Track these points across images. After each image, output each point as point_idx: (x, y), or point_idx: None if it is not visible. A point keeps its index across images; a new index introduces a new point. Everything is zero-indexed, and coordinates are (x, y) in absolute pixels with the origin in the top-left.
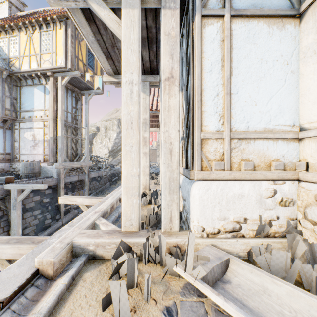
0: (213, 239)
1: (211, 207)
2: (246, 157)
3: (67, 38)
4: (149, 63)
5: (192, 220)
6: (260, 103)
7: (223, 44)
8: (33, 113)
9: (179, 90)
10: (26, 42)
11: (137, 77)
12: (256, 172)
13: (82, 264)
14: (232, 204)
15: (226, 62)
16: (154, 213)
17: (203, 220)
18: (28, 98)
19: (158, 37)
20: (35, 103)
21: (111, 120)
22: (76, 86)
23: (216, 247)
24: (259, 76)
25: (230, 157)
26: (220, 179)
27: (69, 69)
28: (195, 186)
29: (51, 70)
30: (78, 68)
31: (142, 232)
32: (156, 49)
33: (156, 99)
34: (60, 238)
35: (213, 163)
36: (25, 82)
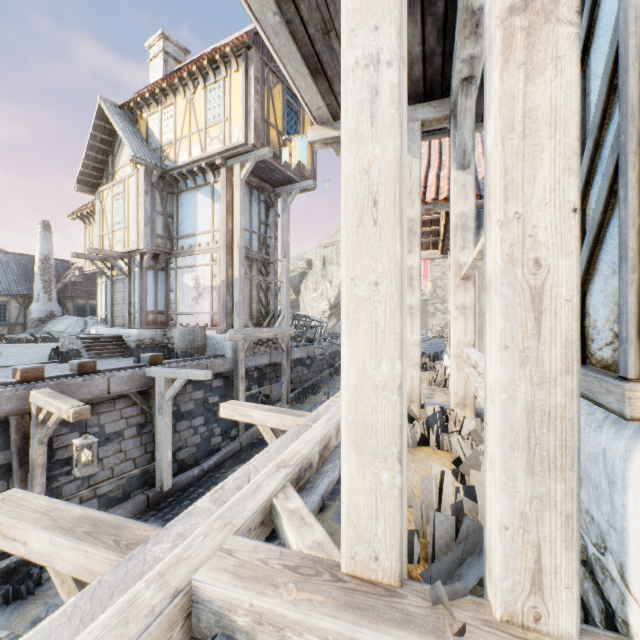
0: None
1: None
2: None
3: (248, 87)
4: (423, 62)
5: None
6: None
7: None
8: (196, 239)
9: (575, 37)
10: (184, 112)
11: (396, 36)
12: None
13: None
14: None
15: None
16: (442, 490)
17: None
18: (188, 213)
19: None
20: (199, 220)
21: (333, 244)
22: (266, 181)
23: None
24: None
25: None
26: None
27: (252, 145)
28: None
29: (222, 155)
30: (267, 141)
31: (413, 598)
32: (445, 7)
33: (435, 175)
34: (164, 559)
35: None
36: (184, 184)
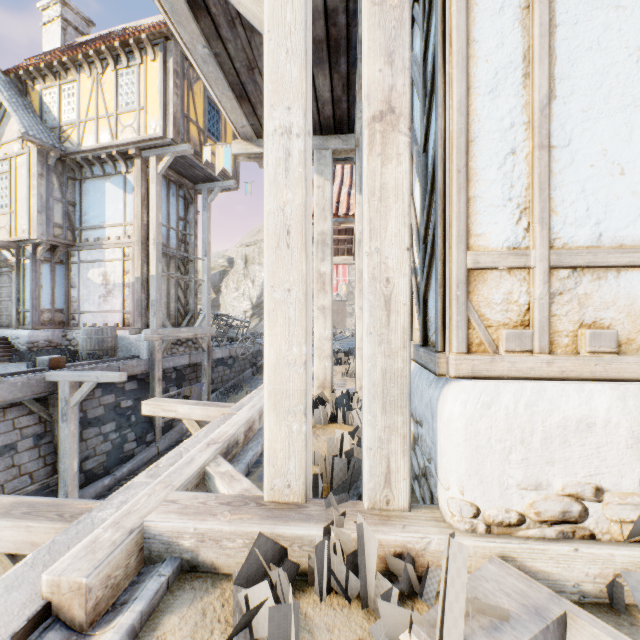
0: (505, 542)
1: (500, 453)
2: (595, 317)
3: (166, 79)
4: (332, 105)
5: (444, 482)
6: (635, 169)
7: (527, 16)
8: (104, 232)
9: (408, 144)
10: (90, 92)
11: (303, 117)
12: (626, 357)
13: (162, 589)
14: (560, 447)
15: (536, 63)
16: (343, 448)
17: (477, 486)
18: (95, 203)
19: (353, 37)
20: (108, 211)
21: (256, 243)
22: (185, 176)
23: (515, 563)
24: (633, 95)
25: (549, 317)
26: (521, 375)
27: (171, 139)
28: (454, 394)
29: (136, 145)
30: (187, 137)
31: (314, 507)
32: (347, 69)
33: (346, 192)
34: (116, 513)
35: (502, 334)
36: (89, 171)
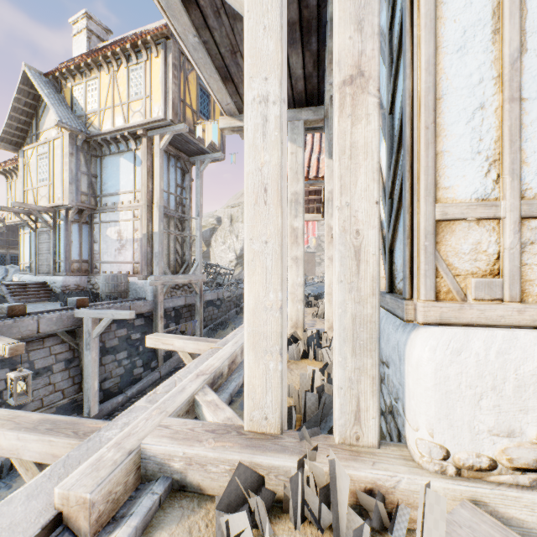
0: (476, 487)
1: (470, 399)
2: None
3: (166, 71)
4: (304, 80)
5: (413, 423)
6: None
7: None
8: (119, 197)
9: (377, 104)
10: (108, 86)
11: (278, 86)
12: None
13: (154, 506)
14: (534, 396)
15: (507, 18)
16: (314, 383)
17: (447, 429)
18: (112, 175)
19: (323, 17)
20: (122, 181)
21: (239, 205)
22: (182, 150)
23: (487, 508)
24: None
25: (520, 266)
26: (491, 322)
27: (170, 121)
28: (422, 339)
29: (143, 126)
30: (183, 118)
31: (288, 438)
32: (317, 47)
33: (316, 158)
34: (118, 434)
35: (470, 282)
36: (108, 149)
